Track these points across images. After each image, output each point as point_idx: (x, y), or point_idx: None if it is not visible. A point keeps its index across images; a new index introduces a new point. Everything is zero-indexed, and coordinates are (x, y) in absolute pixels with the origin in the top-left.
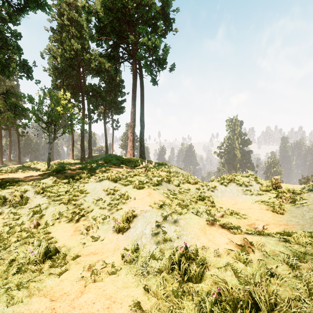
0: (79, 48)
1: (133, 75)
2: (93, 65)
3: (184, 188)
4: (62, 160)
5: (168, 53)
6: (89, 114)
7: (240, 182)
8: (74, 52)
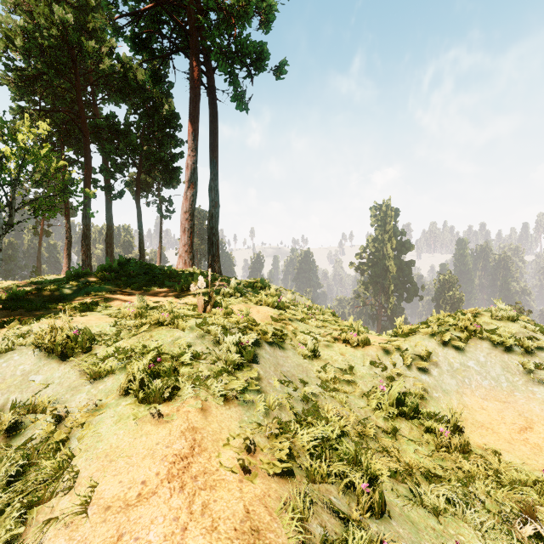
0: (71, 22)
1: (190, 78)
2: (105, 65)
3: (334, 363)
4: (43, 277)
5: (272, 17)
6: (108, 182)
7: (505, 339)
8: (61, 36)
